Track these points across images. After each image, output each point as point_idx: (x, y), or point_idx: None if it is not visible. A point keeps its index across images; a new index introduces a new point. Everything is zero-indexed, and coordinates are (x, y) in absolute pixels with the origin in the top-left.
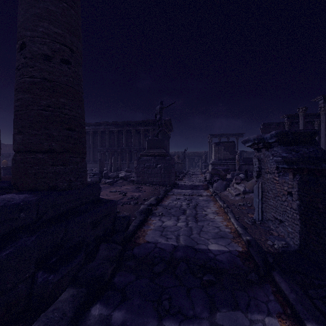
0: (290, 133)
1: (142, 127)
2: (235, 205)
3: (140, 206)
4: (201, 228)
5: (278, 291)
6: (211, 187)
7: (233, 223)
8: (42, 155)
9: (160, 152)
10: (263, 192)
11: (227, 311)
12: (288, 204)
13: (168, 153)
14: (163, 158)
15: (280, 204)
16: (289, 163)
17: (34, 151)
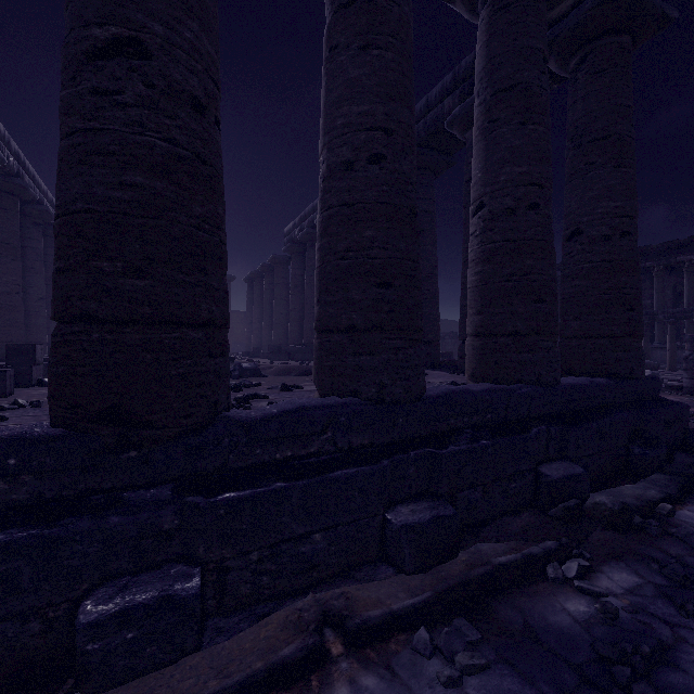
0: None
1: (690, 255)
2: None
3: None
4: None
5: None
6: None
7: None
8: (602, 340)
9: None
10: None
11: None
12: None
13: None
14: None
15: None
16: None
17: (593, 337)
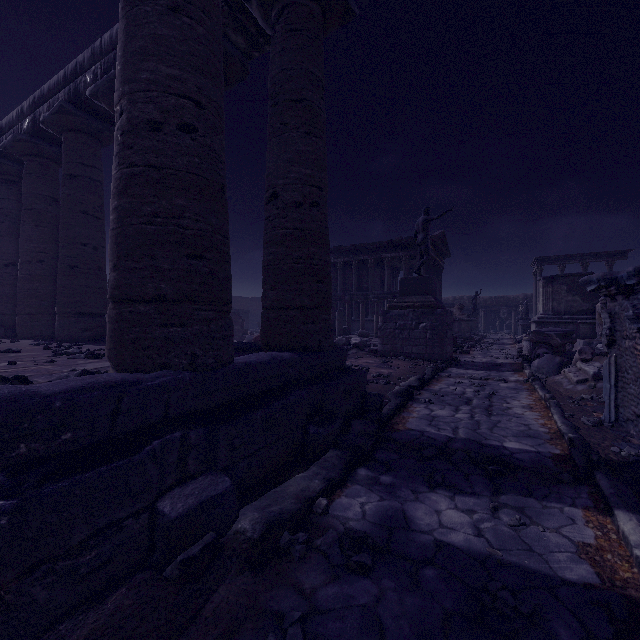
0: None
1: (388, 253)
2: (572, 399)
3: (394, 387)
4: (496, 424)
5: (597, 492)
6: (528, 367)
7: (556, 422)
8: (294, 312)
9: (424, 300)
10: (618, 372)
11: (516, 496)
12: None
13: (439, 302)
14: (429, 311)
15: None
16: None
17: (287, 308)
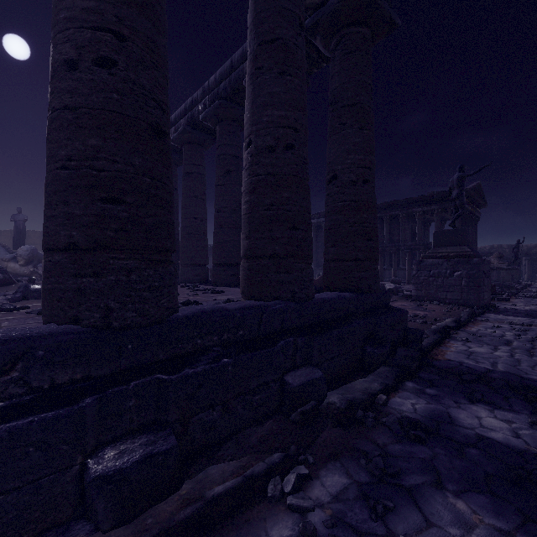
0: None
1: (419, 208)
2: None
3: (431, 326)
4: None
5: None
6: None
7: None
8: (350, 263)
9: (458, 251)
10: None
11: None
12: None
13: (475, 252)
14: (465, 261)
15: None
16: None
17: (344, 260)
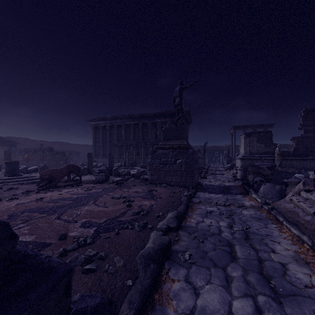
0: None
1: (159, 119)
2: None
3: (150, 234)
4: None
5: None
6: (252, 191)
7: None
8: None
9: (179, 143)
10: None
11: None
12: None
13: (190, 145)
14: (184, 151)
15: None
16: None
17: None
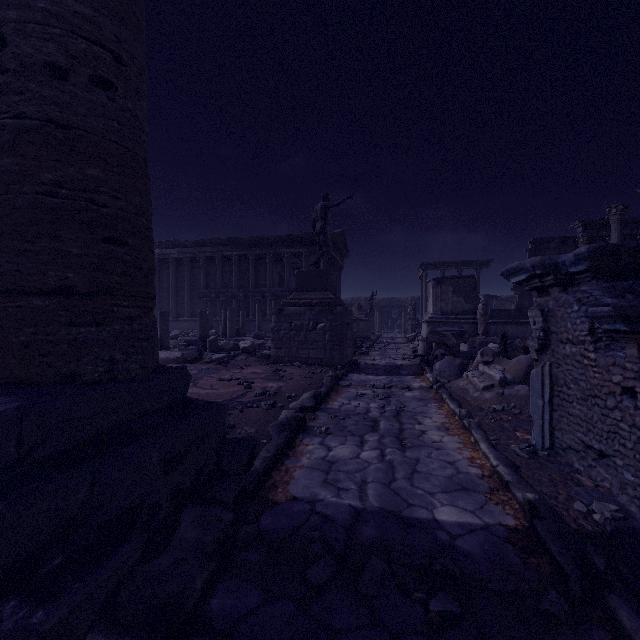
0: (623, 251)
1: (288, 249)
2: (483, 411)
3: (281, 412)
4: (415, 466)
5: None
6: (428, 370)
7: (486, 455)
8: (42, 300)
9: (322, 297)
10: (553, 385)
11: None
12: (622, 415)
13: (339, 300)
14: (329, 309)
15: (602, 414)
16: (634, 319)
17: (24, 291)
